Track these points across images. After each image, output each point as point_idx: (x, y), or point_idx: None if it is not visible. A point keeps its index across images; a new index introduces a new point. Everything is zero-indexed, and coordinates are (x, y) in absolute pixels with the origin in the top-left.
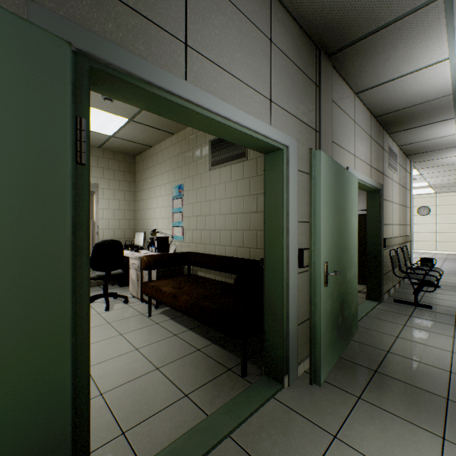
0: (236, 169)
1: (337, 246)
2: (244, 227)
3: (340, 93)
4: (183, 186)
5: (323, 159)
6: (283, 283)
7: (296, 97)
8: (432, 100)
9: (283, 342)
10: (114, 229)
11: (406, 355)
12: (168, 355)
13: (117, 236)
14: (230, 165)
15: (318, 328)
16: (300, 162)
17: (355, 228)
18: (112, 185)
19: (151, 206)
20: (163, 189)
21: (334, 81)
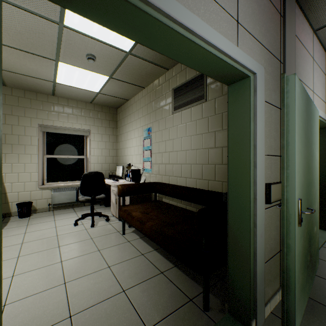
0: (196, 111)
1: (306, 181)
2: (203, 161)
3: (301, 28)
4: (151, 128)
5: (297, 85)
6: (250, 220)
7: (262, 23)
8: None
9: (250, 284)
10: (102, 163)
11: None
12: (134, 276)
13: (104, 169)
14: (190, 108)
15: (291, 273)
16: (266, 92)
17: (317, 162)
18: (100, 131)
19: (128, 145)
20: (136, 132)
21: (296, 15)
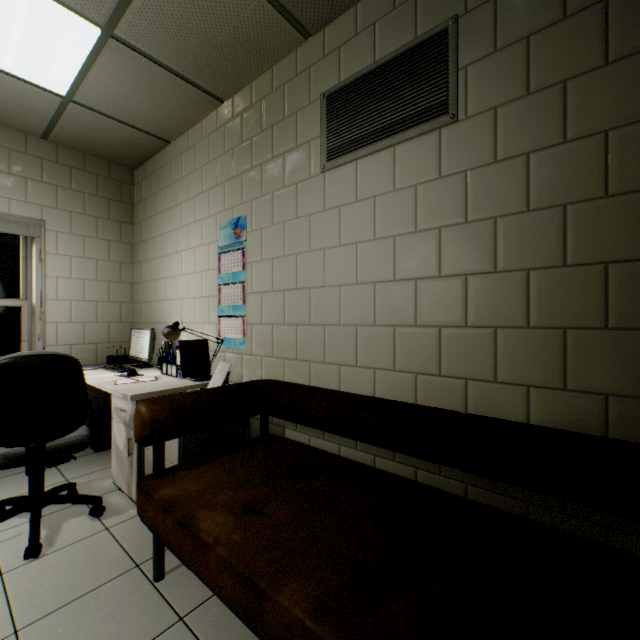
0: (413, 156)
1: None
2: (443, 318)
3: None
4: (245, 220)
5: None
6: None
7: None
8: None
9: None
10: (83, 322)
11: None
12: None
13: (90, 339)
14: (390, 147)
15: None
16: None
17: None
18: (78, 226)
19: (167, 272)
20: (195, 233)
21: None
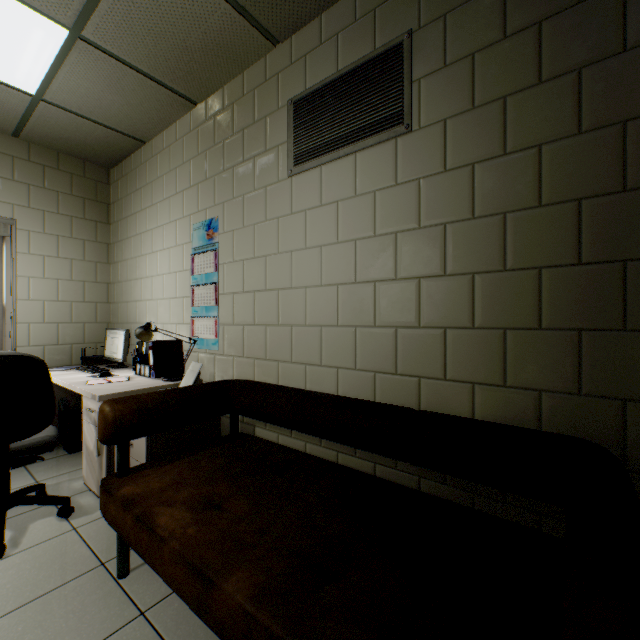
0: (372, 163)
1: None
2: (399, 319)
3: None
4: (218, 222)
5: None
6: None
7: None
8: None
9: None
10: (57, 322)
11: None
12: None
13: (64, 339)
14: (351, 154)
15: None
16: None
17: None
18: (51, 226)
19: (143, 272)
20: (170, 234)
21: None
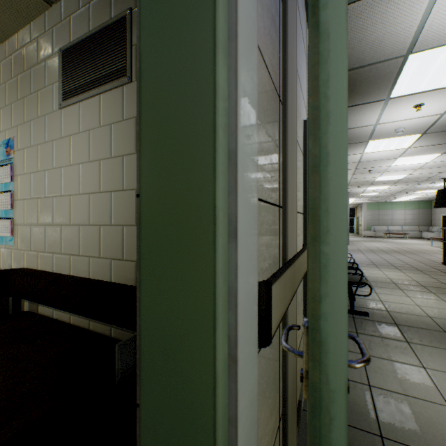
0: (110, 103)
1: None
2: (125, 219)
3: None
4: (13, 141)
5: None
6: None
7: None
8: (381, 62)
9: None
10: None
11: (410, 441)
12: None
13: None
14: (98, 95)
15: None
16: (257, 18)
17: None
18: None
19: None
20: None
21: None
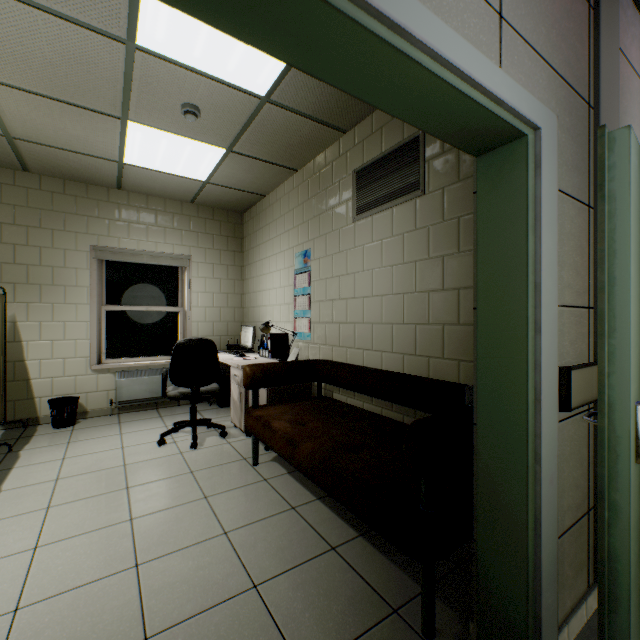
0: (402, 215)
1: None
2: (417, 319)
3: (631, 35)
4: (310, 252)
5: (632, 152)
6: (528, 448)
7: (551, 21)
8: None
9: (528, 587)
10: (212, 321)
11: None
12: (277, 554)
13: (216, 332)
14: (390, 208)
15: (622, 566)
16: (559, 170)
17: None
18: (209, 257)
19: (264, 286)
20: (281, 260)
21: (620, 6)
